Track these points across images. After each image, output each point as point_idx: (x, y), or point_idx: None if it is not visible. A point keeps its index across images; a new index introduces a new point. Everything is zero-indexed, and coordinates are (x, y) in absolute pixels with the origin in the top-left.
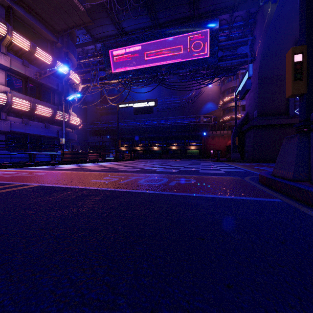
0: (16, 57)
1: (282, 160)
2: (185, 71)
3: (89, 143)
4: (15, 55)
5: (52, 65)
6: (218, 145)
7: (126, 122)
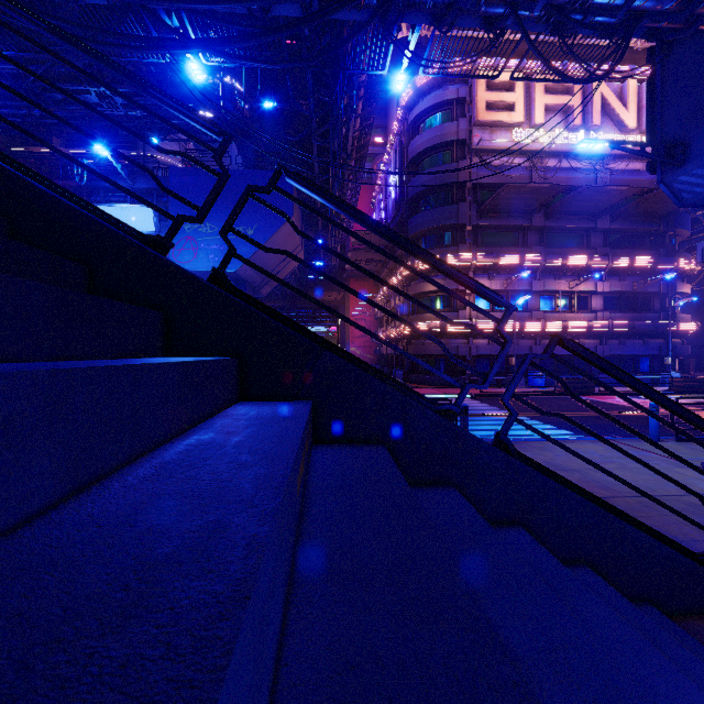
0: (613, 277)
1: None
2: None
3: None
4: (612, 274)
5: (653, 267)
6: None
7: None
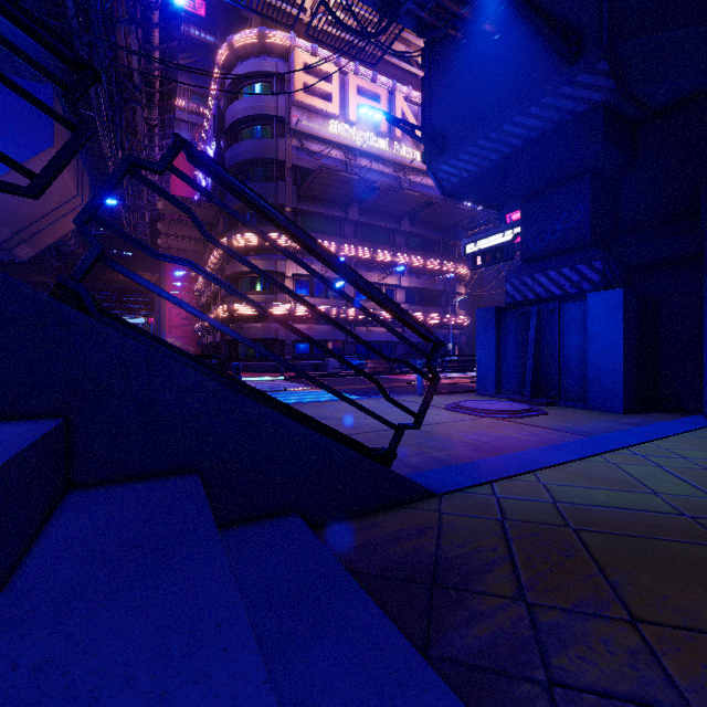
0: (413, 275)
1: None
2: None
3: None
4: (411, 272)
5: (440, 269)
6: None
7: None
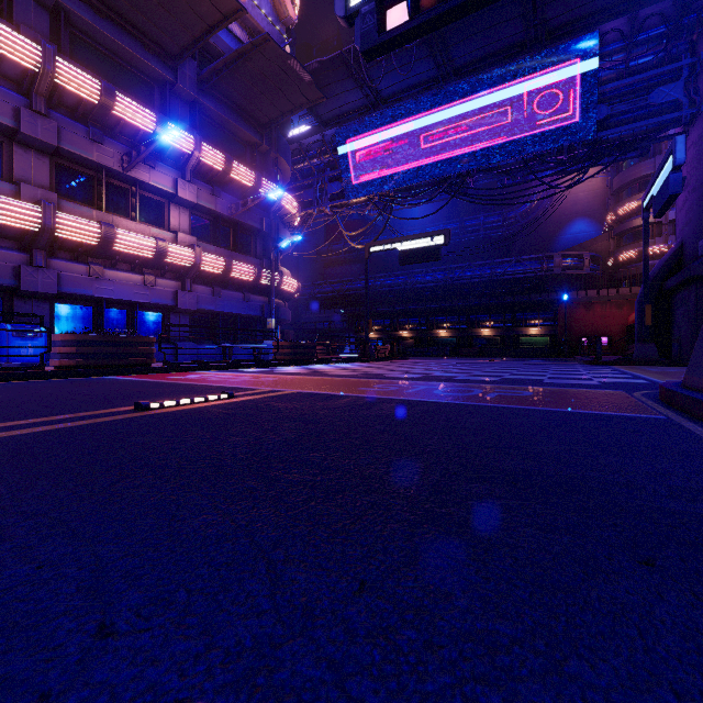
0: (205, 184)
1: (697, 359)
2: (514, 161)
3: (303, 325)
4: (202, 180)
5: (255, 187)
6: (602, 324)
7: (379, 278)
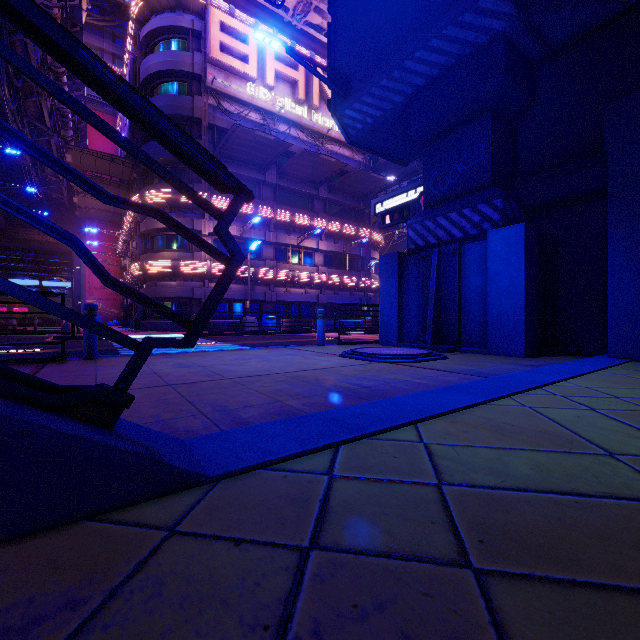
0: (330, 239)
1: None
2: None
3: None
4: (329, 237)
5: (356, 234)
6: None
7: None
